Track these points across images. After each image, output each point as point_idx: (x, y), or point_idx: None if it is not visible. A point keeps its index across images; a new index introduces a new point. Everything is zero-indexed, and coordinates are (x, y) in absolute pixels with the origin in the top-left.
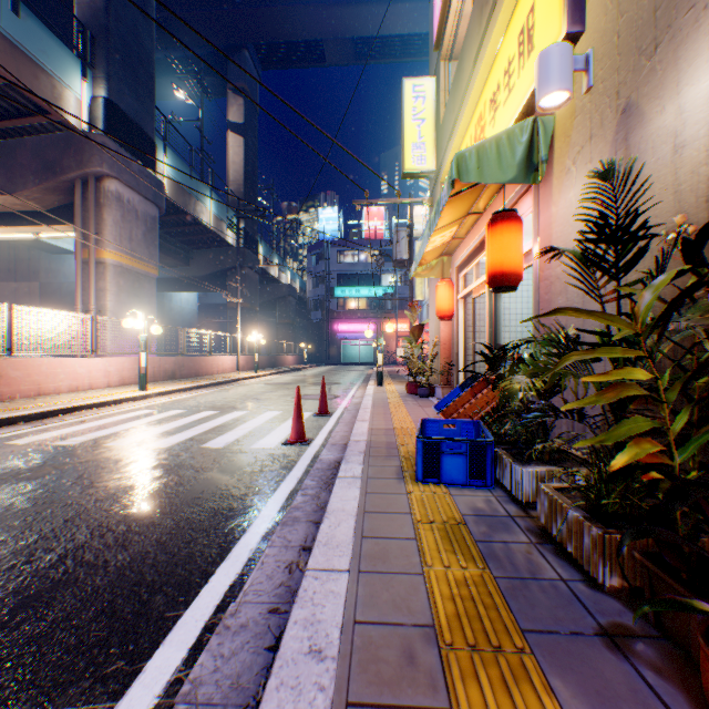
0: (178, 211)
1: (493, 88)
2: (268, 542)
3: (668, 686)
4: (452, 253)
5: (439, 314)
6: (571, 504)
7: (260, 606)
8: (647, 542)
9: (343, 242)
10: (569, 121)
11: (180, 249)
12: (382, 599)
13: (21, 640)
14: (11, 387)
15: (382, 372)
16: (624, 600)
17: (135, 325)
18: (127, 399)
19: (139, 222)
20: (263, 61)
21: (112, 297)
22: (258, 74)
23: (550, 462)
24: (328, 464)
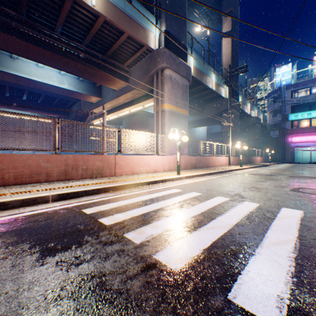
0: (197, 84)
1: None
2: None
3: None
4: None
5: None
6: None
7: None
8: None
9: (296, 84)
10: None
11: (198, 106)
12: None
13: None
14: (120, 169)
15: None
16: None
17: (174, 137)
18: (168, 179)
19: (178, 89)
20: None
21: (167, 127)
22: (238, 1)
23: None
24: None
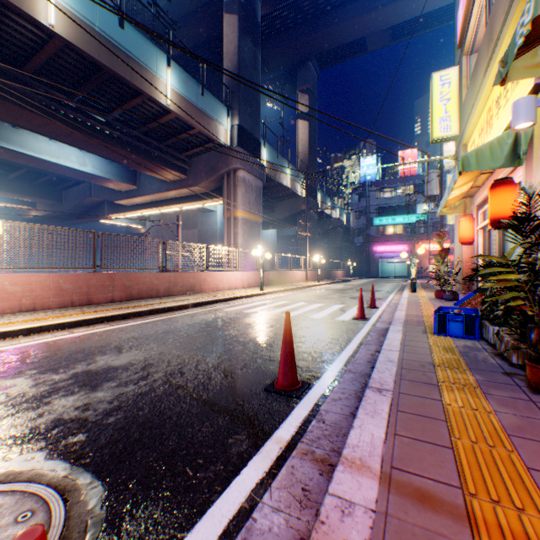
0: (270, 179)
1: (496, 94)
2: (359, 348)
3: (521, 381)
4: (472, 195)
5: (460, 240)
6: (507, 336)
7: (363, 360)
8: (536, 347)
9: (380, 181)
10: (539, 130)
11: (268, 203)
12: (412, 357)
13: None
14: (208, 286)
15: (414, 283)
16: (523, 370)
17: (257, 253)
18: (256, 294)
19: (252, 192)
20: (320, 64)
21: (240, 237)
22: (317, 74)
23: (514, 327)
24: (381, 328)
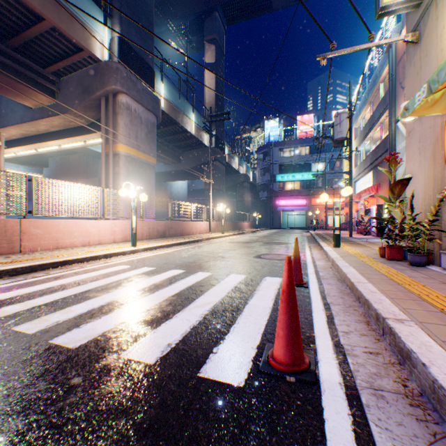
0: (172, 123)
1: None
2: None
3: None
4: None
5: None
6: None
7: None
8: None
9: (282, 142)
10: None
11: (174, 152)
12: None
13: None
14: (32, 241)
15: (338, 234)
16: None
17: (129, 194)
18: (117, 253)
19: (142, 125)
20: (227, 19)
21: (123, 178)
22: (224, 29)
23: None
24: None
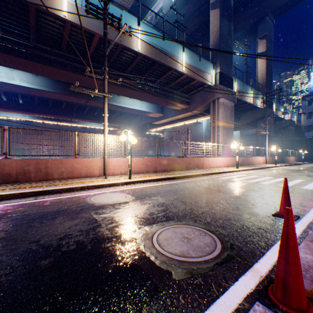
0: (237, 100)
1: None
2: None
3: None
4: None
5: None
6: None
7: None
8: None
9: None
10: None
11: (235, 114)
12: None
13: (277, 203)
14: (205, 165)
15: None
16: None
17: (233, 146)
18: (234, 171)
19: (227, 110)
20: (274, 15)
21: (220, 137)
22: (272, 23)
23: None
24: None
